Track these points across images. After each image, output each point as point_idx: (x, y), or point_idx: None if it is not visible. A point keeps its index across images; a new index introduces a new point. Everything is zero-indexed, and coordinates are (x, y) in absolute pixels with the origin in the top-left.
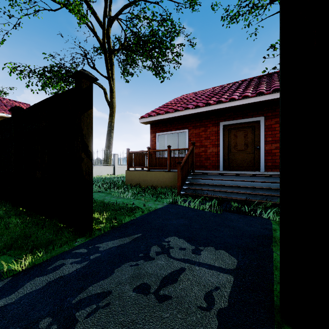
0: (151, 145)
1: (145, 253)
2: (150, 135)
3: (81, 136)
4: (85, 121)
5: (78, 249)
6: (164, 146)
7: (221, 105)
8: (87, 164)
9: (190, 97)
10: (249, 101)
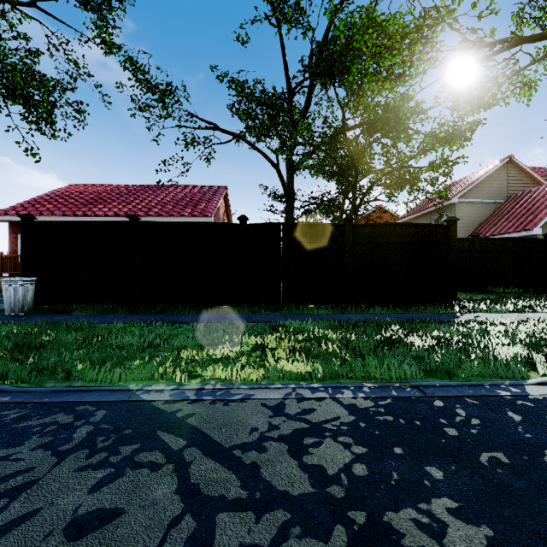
0: (11, 247)
1: None
2: (10, 235)
3: None
4: None
5: None
6: None
7: (88, 218)
8: None
9: (72, 196)
10: (110, 219)
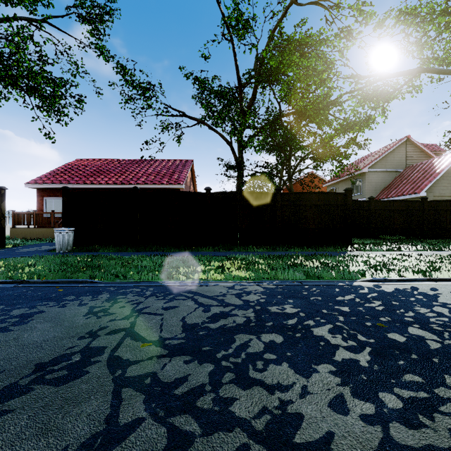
0: (39, 206)
1: (32, 248)
2: (38, 198)
3: (1, 211)
4: (3, 205)
5: (4, 249)
6: (51, 208)
7: (95, 186)
8: (4, 221)
9: (80, 168)
10: (110, 186)
